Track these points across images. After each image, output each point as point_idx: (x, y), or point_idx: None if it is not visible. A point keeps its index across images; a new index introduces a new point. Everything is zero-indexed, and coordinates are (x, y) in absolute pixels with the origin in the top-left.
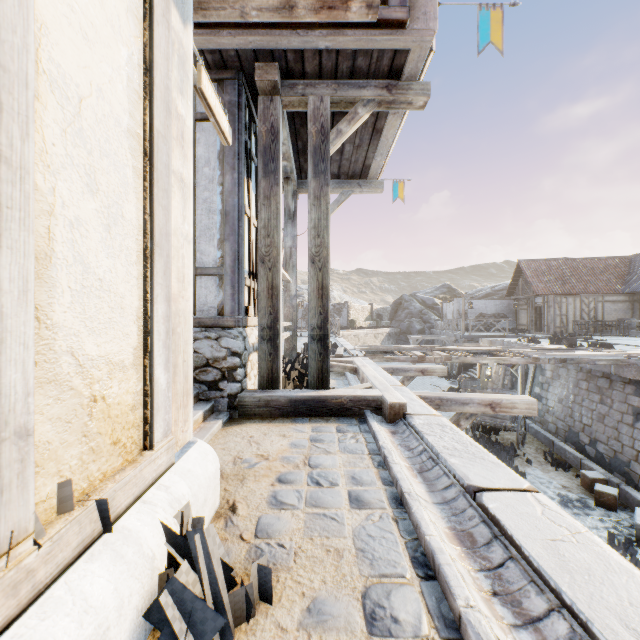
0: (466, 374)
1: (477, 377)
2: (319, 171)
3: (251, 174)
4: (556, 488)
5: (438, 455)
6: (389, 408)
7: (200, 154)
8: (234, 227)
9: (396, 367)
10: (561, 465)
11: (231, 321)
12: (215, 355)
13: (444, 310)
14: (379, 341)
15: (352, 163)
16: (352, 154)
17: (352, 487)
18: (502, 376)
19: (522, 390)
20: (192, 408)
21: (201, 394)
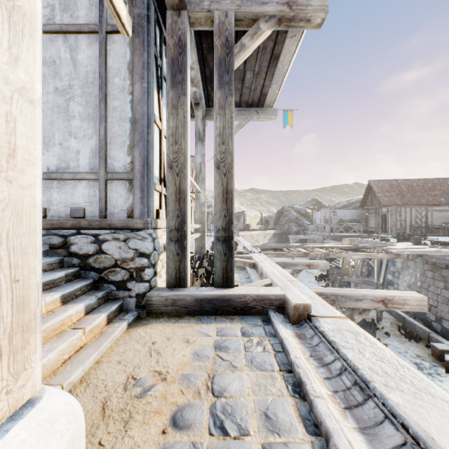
0: (331, 264)
1: (340, 266)
2: (224, 82)
3: (162, 90)
4: (412, 357)
5: (367, 383)
6: (293, 309)
7: (111, 65)
8: (143, 134)
9: (287, 262)
10: (413, 337)
11: (140, 223)
12: (123, 256)
13: (314, 217)
14: (267, 239)
15: (251, 91)
16: (252, 82)
17: (267, 438)
18: (360, 266)
19: (377, 277)
20: (40, 345)
21: (110, 294)
